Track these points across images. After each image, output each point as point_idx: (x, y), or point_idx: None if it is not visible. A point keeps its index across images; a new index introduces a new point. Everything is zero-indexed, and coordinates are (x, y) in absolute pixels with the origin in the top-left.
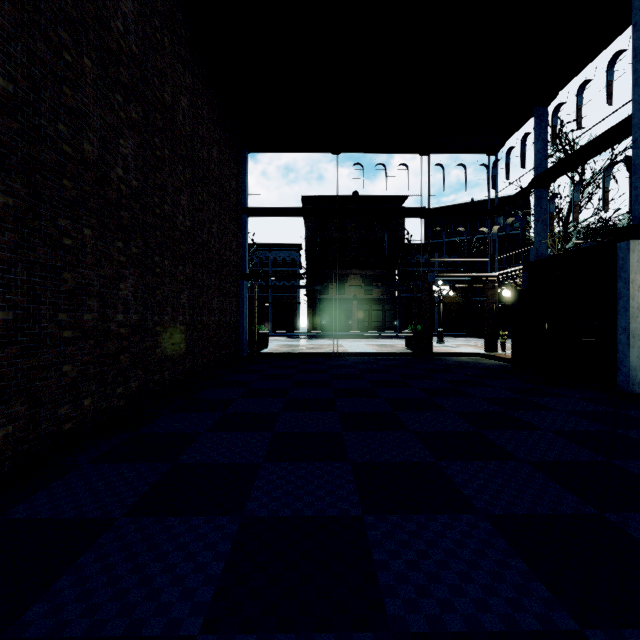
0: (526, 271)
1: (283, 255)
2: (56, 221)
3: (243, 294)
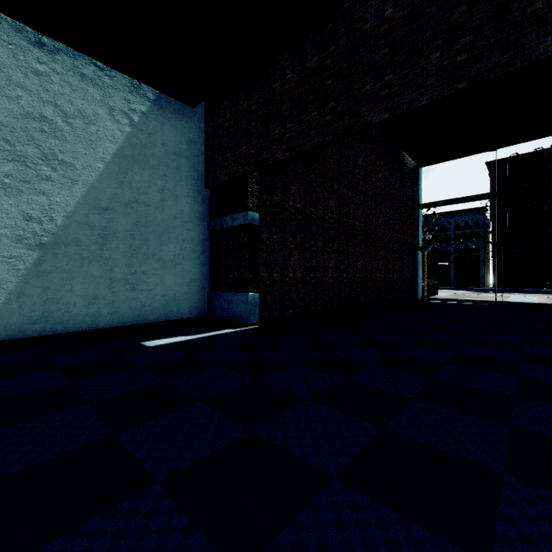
0: None
1: (465, 219)
2: (343, 247)
3: (416, 260)
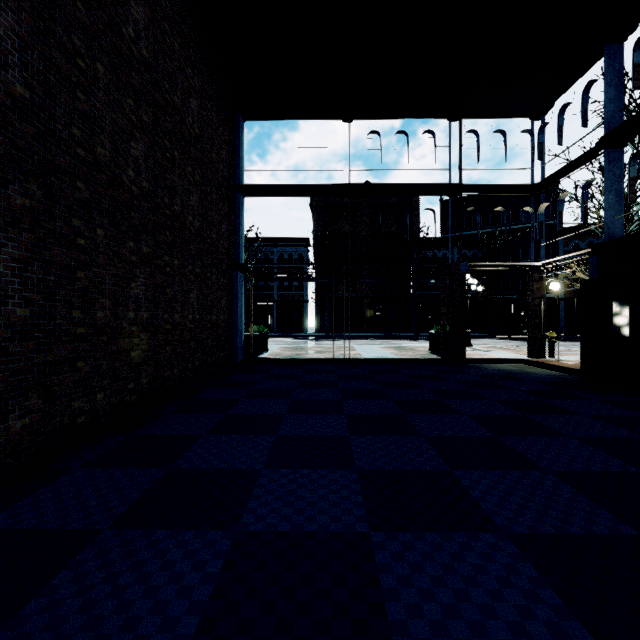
0: (594, 255)
1: (290, 250)
2: None
3: (236, 288)
